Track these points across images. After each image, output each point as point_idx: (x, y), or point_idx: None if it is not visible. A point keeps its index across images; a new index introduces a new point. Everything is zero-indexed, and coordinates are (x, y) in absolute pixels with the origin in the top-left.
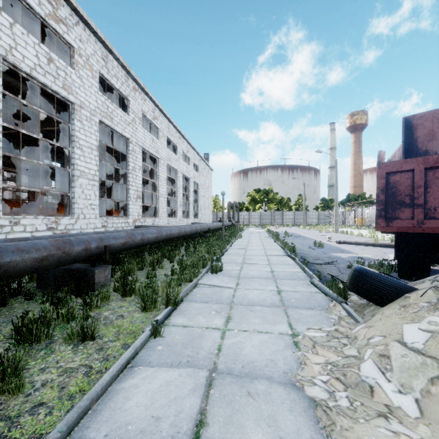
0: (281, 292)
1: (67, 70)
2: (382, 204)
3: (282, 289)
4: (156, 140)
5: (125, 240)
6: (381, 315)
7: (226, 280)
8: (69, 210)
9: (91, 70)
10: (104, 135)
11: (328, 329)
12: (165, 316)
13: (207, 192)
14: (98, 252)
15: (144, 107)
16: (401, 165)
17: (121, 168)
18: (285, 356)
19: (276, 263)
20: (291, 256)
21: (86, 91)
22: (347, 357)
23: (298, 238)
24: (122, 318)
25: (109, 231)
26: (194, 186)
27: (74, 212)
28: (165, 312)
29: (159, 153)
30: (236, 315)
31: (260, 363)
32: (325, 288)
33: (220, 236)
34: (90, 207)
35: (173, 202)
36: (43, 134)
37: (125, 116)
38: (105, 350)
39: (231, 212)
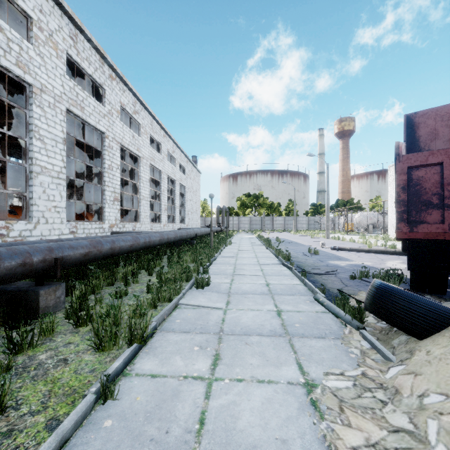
0: (281, 313)
1: (22, 45)
2: (403, 204)
3: (283, 309)
4: (137, 136)
5: (87, 250)
6: (428, 356)
7: (214, 298)
8: (26, 214)
9: (55, 49)
10: (74, 127)
11: (353, 373)
12: (127, 360)
13: (195, 196)
14: (45, 267)
15: (123, 99)
16: (426, 158)
17: (94, 166)
18: (301, 429)
19: (271, 273)
20: (287, 265)
21: (49, 72)
22: (396, 432)
23: (291, 244)
24: (64, 365)
25: (70, 238)
26: (181, 190)
27: (32, 216)
28: (127, 354)
29: (141, 151)
30: (226, 353)
31: (266, 448)
32: (334, 307)
33: (208, 242)
34: (55, 210)
35: (158, 205)
36: (6, 127)
37: (100, 106)
38: (15, 434)
39: (220, 218)
